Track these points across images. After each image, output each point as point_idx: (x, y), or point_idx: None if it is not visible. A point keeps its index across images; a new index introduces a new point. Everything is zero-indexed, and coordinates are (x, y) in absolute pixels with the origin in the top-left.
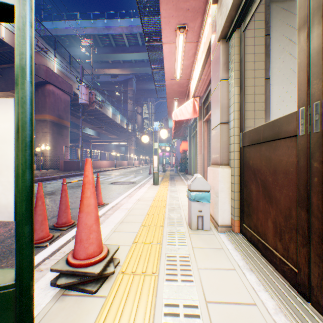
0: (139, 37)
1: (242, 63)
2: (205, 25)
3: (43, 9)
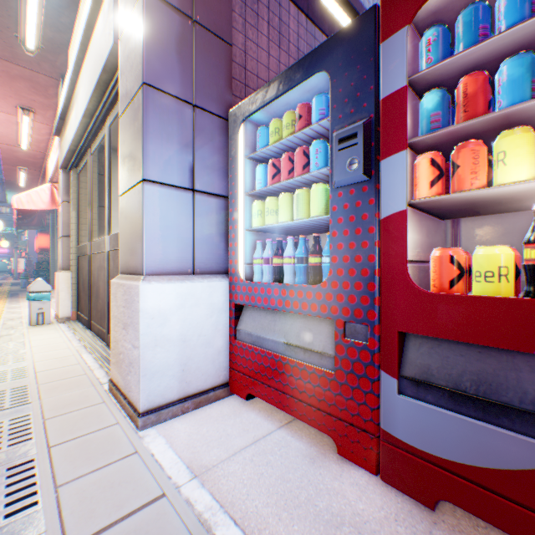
0: None
1: (79, 196)
2: None
3: None
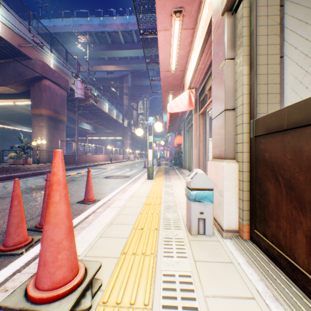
0: (134, 34)
1: (253, 36)
2: (203, 7)
3: (41, 7)
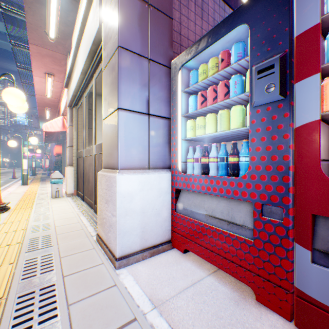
0: None
1: (78, 122)
2: None
3: None
